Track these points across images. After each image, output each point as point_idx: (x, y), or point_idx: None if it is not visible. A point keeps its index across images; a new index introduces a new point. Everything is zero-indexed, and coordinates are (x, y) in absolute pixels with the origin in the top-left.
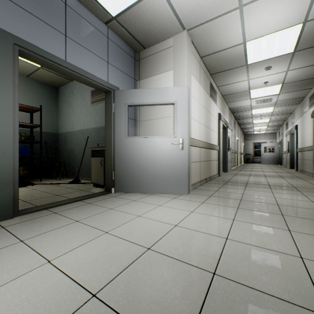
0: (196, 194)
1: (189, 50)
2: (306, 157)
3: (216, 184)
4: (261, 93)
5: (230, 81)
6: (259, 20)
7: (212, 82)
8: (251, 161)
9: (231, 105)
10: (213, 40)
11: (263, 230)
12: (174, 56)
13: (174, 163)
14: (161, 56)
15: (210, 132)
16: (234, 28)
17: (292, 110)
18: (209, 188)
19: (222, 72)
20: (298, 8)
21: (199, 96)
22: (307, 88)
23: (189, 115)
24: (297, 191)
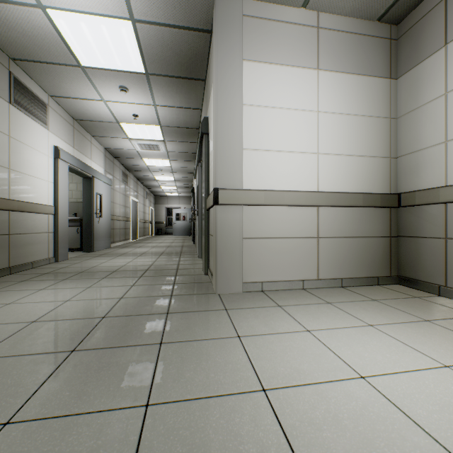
0: None
1: None
2: None
3: (1, 283)
4: (141, 134)
5: (71, 92)
6: None
7: (26, 79)
8: (165, 232)
9: (105, 143)
10: None
11: None
12: None
13: None
14: None
15: (12, 175)
16: None
17: (192, 169)
18: None
19: (40, 65)
20: None
21: None
22: (193, 141)
23: None
24: (136, 278)
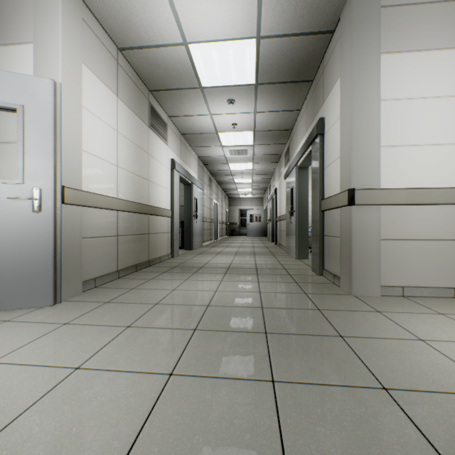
0: (80, 302)
1: (74, 16)
2: (282, 227)
3: (150, 273)
4: (234, 141)
5: (186, 111)
6: (197, 7)
7: (157, 106)
8: (238, 233)
9: (200, 152)
10: (129, 19)
11: (112, 392)
12: (37, 15)
13: (19, 241)
14: (9, 8)
15: (150, 186)
16: (160, 5)
17: (272, 170)
18: (127, 284)
19: (169, 92)
20: (245, 8)
21: (115, 118)
22: (281, 143)
23: (59, 141)
24: (255, 275)
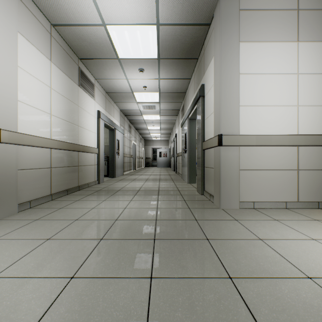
0: (14, 220)
1: None
2: (180, 161)
3: (78, 195)
4: (145, 99)
5: (108, 75)
6: None
7: (85, 70)
8: (151, 165)
9: (121, 106)
10: (58, 2)
11: (18, 296)
12: None
13: None
14: None
15: (79, 130)
16: None
17: (174, 121)
18: (57, 204)
19: (94, 60)
20: (146, 1)
21: (49, 77)
22: (179, 101)
23: None
24: (156, 196)
